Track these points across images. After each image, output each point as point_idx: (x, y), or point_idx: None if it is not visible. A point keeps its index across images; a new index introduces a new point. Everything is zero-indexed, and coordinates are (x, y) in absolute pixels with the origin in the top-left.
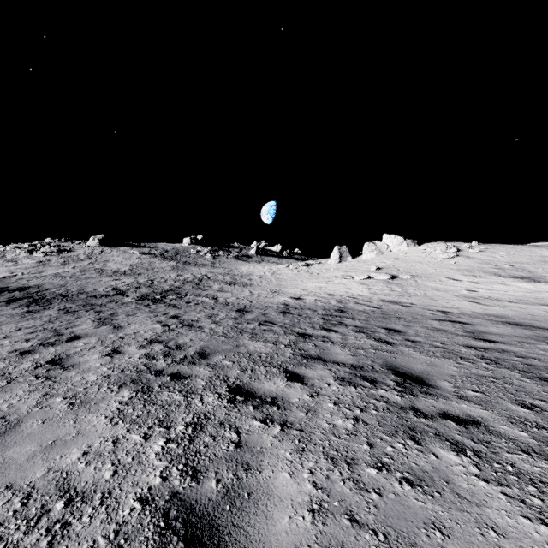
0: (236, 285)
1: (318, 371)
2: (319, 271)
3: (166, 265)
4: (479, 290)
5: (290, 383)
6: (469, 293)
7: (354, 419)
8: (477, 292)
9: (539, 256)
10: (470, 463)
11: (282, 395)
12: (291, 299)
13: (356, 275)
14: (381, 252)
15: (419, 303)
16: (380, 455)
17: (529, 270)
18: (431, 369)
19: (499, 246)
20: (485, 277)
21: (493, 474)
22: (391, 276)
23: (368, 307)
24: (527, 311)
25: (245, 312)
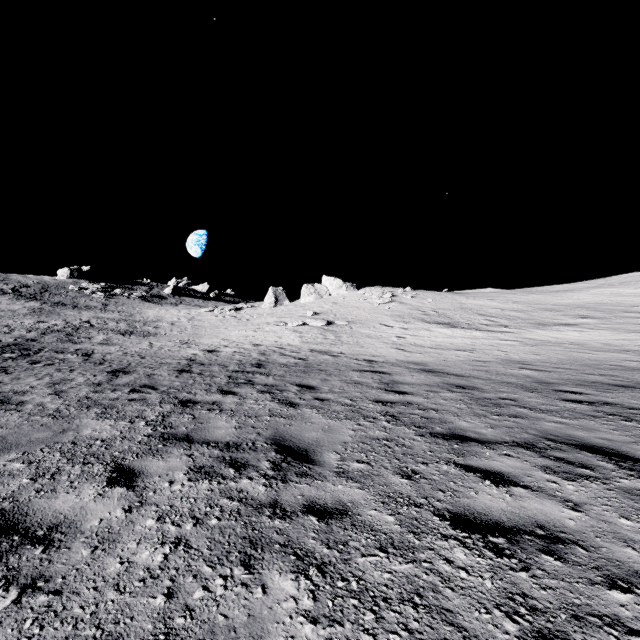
0: (133, 335)
1: (171, 460)
2: (250, 316)
3: (21, 306)
4: (407, 337)
5: (108, 489)
6: (398, 339)
7: (175, 542)
8: (405, 338)
9: (458, 303)
10: (307, 591)
11: (76, 517)
12: (203, 352)
13: (291, 321)
14: (320, 295)
15: (349, 352)
16: (174, 615)
17: (450, 316)
18: (324, 437)
19: (428, 292)
20: (413, 323)
21: (329, 604)
22: (327, 323)
23: (293, 359)
24: (443, 356)
25: (122, 373)
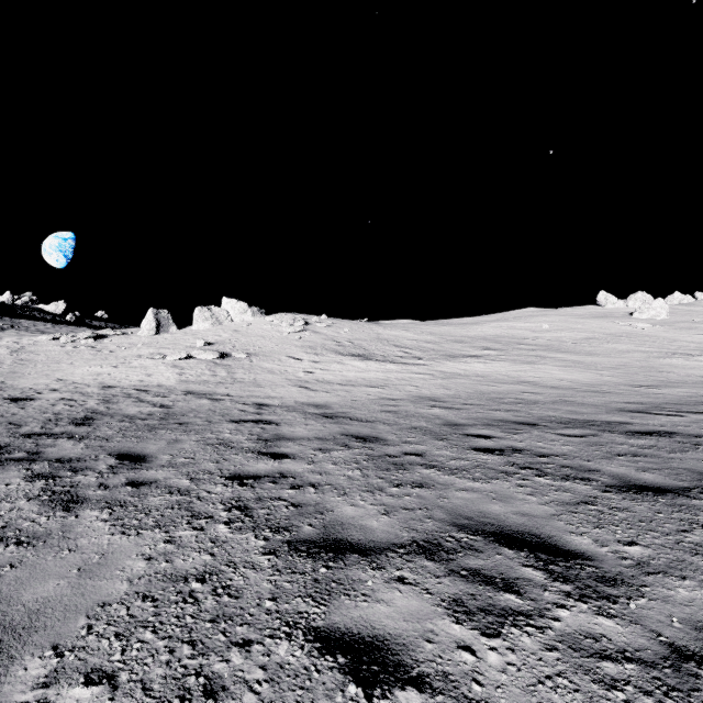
0: None
1: None
2: (118, 346)
3: None
4: (316, 371)
5: None
6: (305, 375)
7: None
8: (314, 373)
9: (375, 333)
10: None
11: None
12: (1, 401)
13: (173, 353)
14: (219, 321)
15: (239, 393)
16: None
17: (365, 347)
18: (67, 593)
19: (346, 321)
20: (326, 356)
21: None
22: (221, 355)
23: (150, 408)
24: (352, 395)
25: None
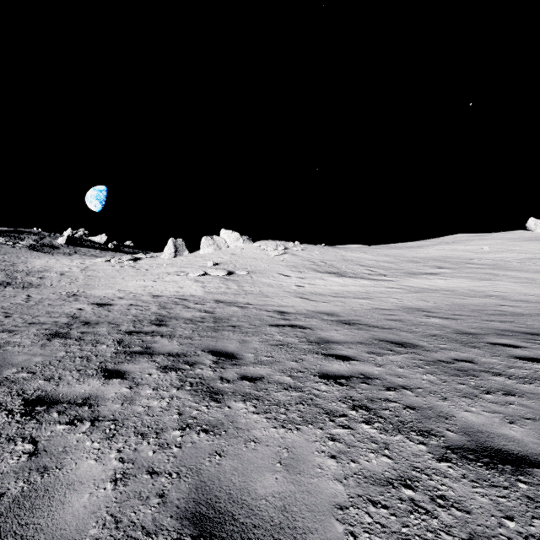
0: (9, 287)
1: None
2: (150, 266)
3: None
4: (305, 285)
5: None
6: (298, 288)
7: None
8: (304, 287)
9: (340, 255)
10: None
11: None
12: (92, 306)
13: (192, 271)
14: (219, 247)
15: (256, 302)
16: None
17: (337, 266)
18: (294, 490)
19: (314, 246)
20: (308, 273)
21: None
22: (228, 273)
23: (198, 313)
24: (348, 305)
25: None
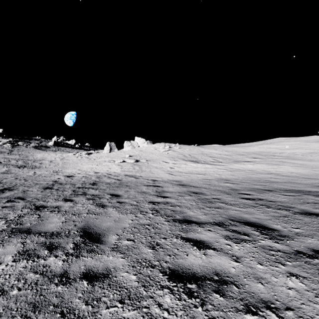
0: (25, 168)
1: (8, 247)
2: (96, 157)
3: None
4: (175, 167)
5: None
6: (170, 169)
7: None
8: (174, 168)
9: (200, 151)
10: None
11: None
12: (64, 177)
13: (117, 160)
14: (134, 146)
15: (145, 176)
16: None
17: (196, 157)
18: (114, 225)
19: (187, 146)
20: (179, 161)
21: None
22: (136, 161)
23: (114, 180)
24: (190, 177)
25: (8, 190)
